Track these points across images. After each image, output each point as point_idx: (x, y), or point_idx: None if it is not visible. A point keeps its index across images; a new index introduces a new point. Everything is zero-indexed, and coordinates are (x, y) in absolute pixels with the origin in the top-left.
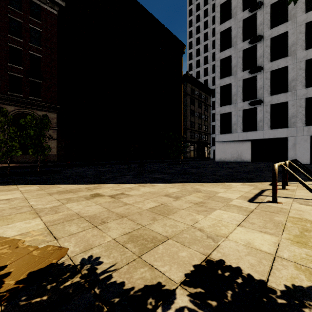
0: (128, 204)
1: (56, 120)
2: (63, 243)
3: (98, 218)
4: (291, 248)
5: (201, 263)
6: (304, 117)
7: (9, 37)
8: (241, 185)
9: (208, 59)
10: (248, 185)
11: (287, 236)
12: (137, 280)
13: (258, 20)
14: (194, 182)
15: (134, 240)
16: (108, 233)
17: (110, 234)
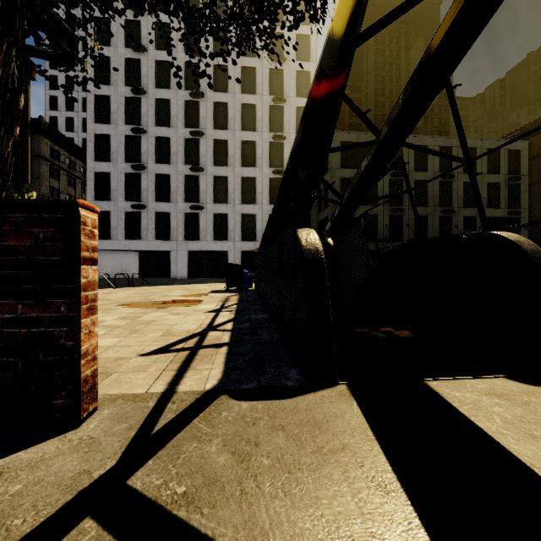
0: None
1: None
2: None
3: None
4: None
5: None
6: (183, 231)
7: None
8: None
9: None
10: None
11: None
12: None
13: (143, 108)
14: None
15: None
16: None
17: None
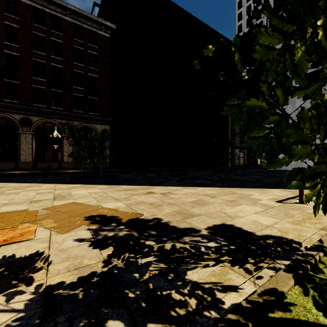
0: (175, 198)
1: (109, 131)
2: (140, 212)
3: (155, 204)
4: (285, 224)
5: (218, 224)
6: None
7: (74, 64)
8: (279, 191)
9: None
10: (287, 191)
11: (288, 220)
12: (182, 226)
13: None
14: (234, 187)
15: (180, 214)
16: (164, 210)
17: (165, 211)
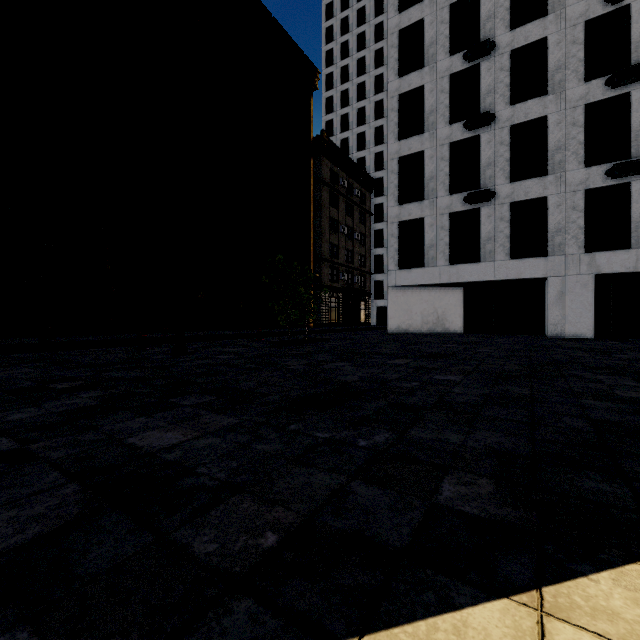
0: None
1: None
2: None
3: None
4: None
5: None
6: (582, 232)
7: None
8: None
9: (366, 114)
10: None
11: None
12: None
13: (484, 7)
14: (409, 555)
15: None
16: None
17: None
